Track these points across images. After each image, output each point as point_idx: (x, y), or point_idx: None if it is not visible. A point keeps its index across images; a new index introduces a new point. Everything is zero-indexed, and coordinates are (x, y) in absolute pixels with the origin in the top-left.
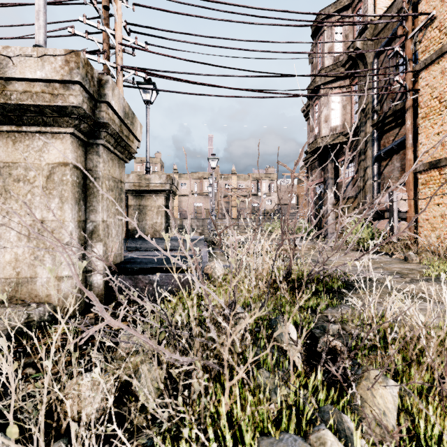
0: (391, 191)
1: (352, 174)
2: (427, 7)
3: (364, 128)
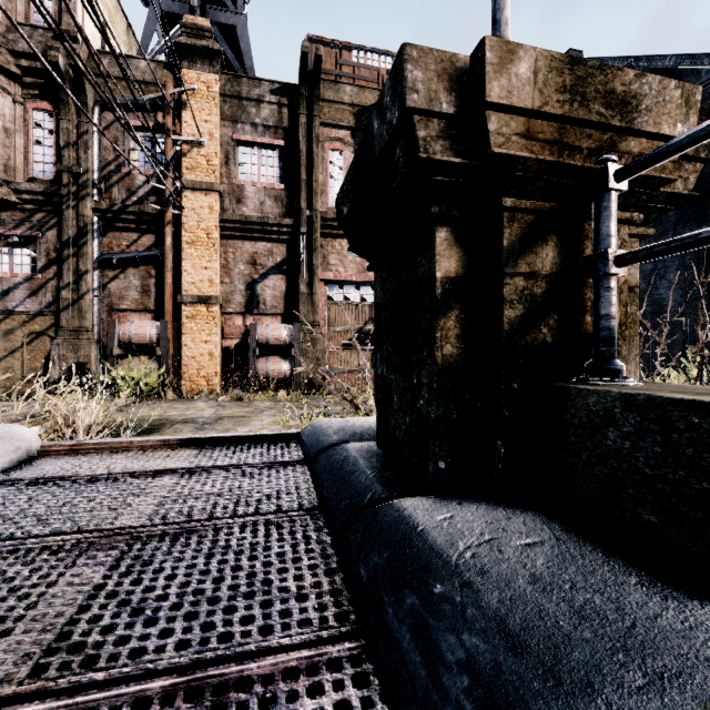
0: (165, 321)
1: (25, 269)
2: (194, 125)
3: (81, 205)
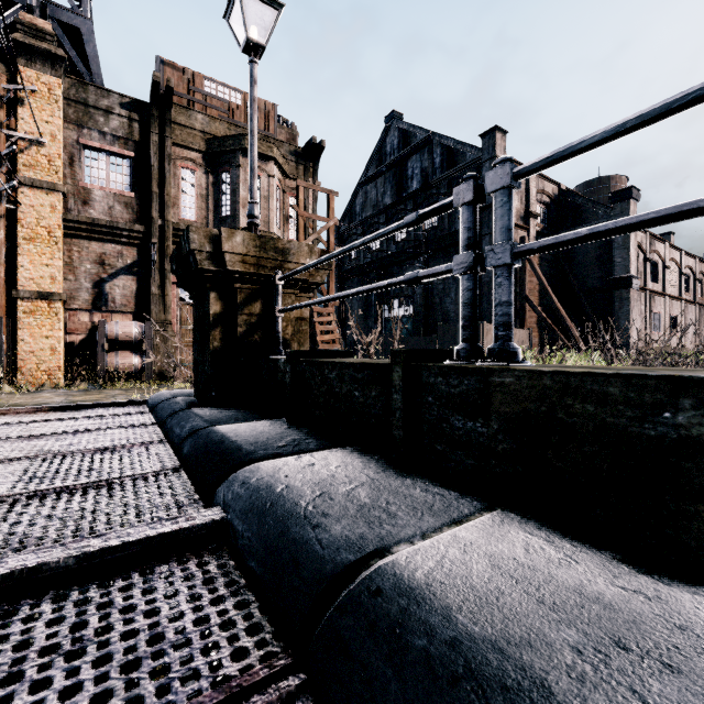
0: None
1: None
2: (33, 123)
3: None
